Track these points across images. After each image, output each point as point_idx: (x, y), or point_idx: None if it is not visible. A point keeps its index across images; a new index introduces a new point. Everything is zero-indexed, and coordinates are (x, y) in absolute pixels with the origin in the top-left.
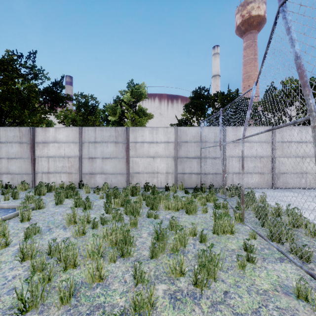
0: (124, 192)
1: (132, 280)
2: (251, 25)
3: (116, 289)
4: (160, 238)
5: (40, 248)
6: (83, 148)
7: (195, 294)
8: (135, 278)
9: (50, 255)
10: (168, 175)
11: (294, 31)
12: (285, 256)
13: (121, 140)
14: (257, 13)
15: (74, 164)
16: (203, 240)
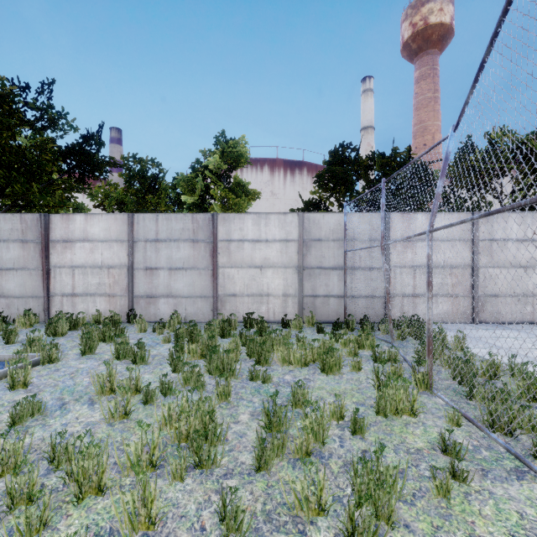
0: (208, 331)
1: (216, 525)
2: (428, 40)
3: None
4: (275, 426)
5: (38, 446)
6: (135, 251)
7: None
8: (222, 520)
9: (52, 465)
10: (286, 299)
11: None
12: (525, 464)
13: (203, 237)
14: (439, 20)
15: (120, 280)
16: (358, 429)
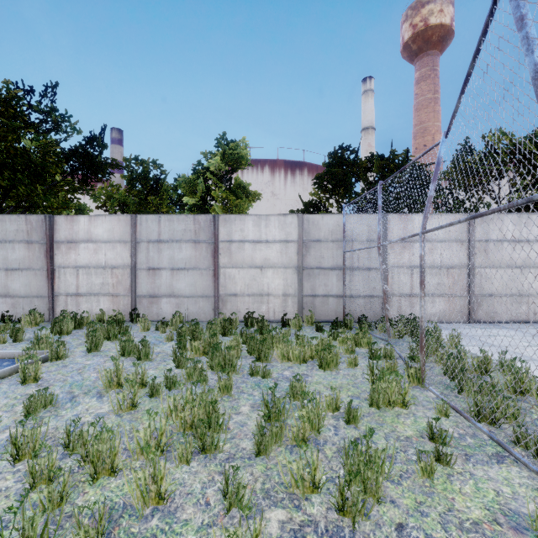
0: (210, 330)
1: (219, 501)
2: (429, 41)
3: (189, 519)
4: (274, 416)
5: (52, 434)
6: (138, 251)
7: (342, 529)
8: (225, 496)
9: (68, 449)
10: (286, 299)
11: (532, 23)
12: (506, 450)
13: (205, 238)
14: (440, 21)
15: (123, 280)
16: (352, 419)
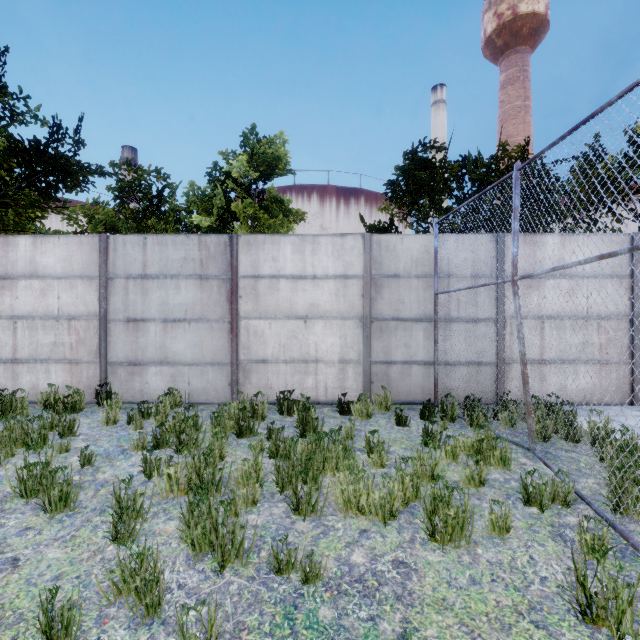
0: (213, 428)
1: None
2: (517, 35)
3: None
4: None
5: None
6: (110, 293)
7: None
8: None
9: None
10: (345, 368)
11: None
12: None
13: (217, 271)
14: (532, 9)
15: (87, 338)
16: None
